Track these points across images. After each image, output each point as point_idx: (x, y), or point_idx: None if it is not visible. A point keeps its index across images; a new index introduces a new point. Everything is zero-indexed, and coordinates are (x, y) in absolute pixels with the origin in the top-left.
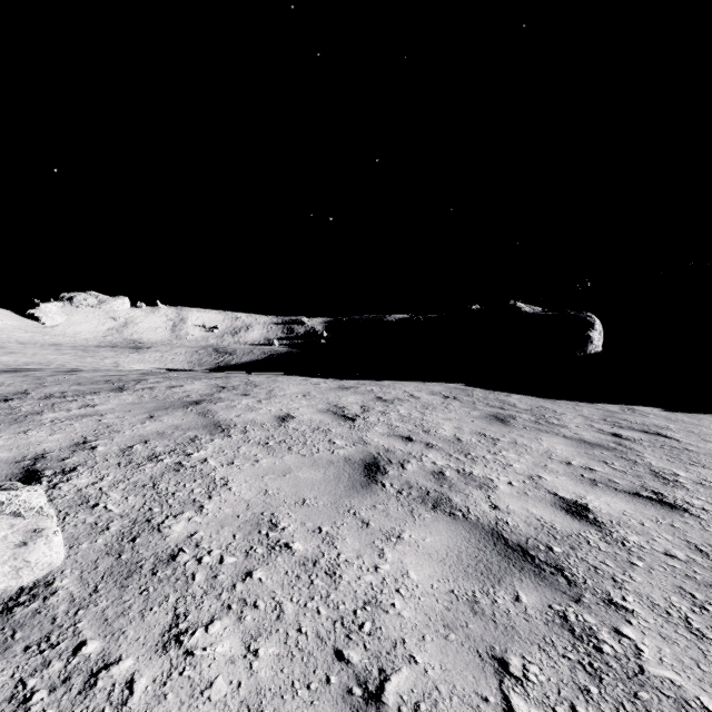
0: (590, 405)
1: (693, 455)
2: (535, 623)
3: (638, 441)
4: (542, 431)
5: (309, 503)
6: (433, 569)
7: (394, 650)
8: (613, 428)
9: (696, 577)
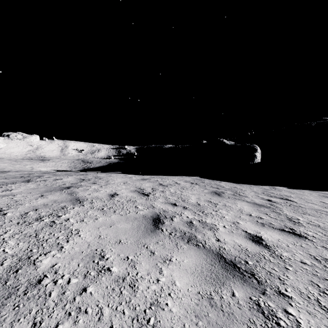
0: (256, 186)
1: (303, 209)
2: (244, 310)
3: (279, 203)
4: (237, 199)
5: (123, 242)
6: (188, 279)
7: None
8: (268, 197)
9: (318, 275)
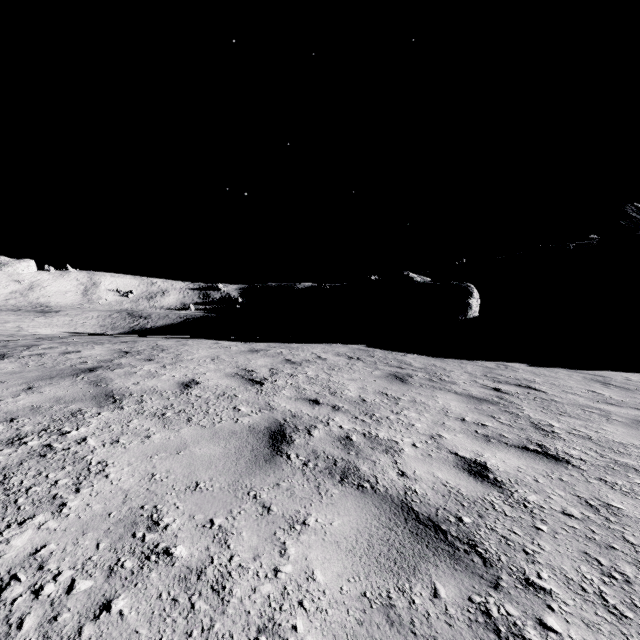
0: (472, 362)
1: (559, 406)
2: (458, 627)
3: (515, 394)
4: (436, 388)
5: (203, 487)
6: (342, 563)
7: None
8: (493, 383)
9: (596, 538)
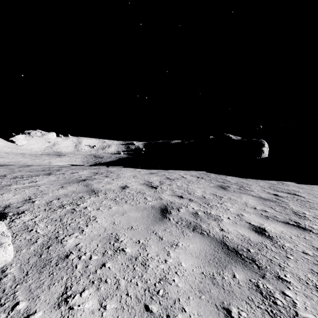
0: (263, 181)
1: (311, 204)
2: (243, 289)
3: (285, 197)
4: (242, 193)
5: (134, 228)
6: (193, 261)
7: (174, 305)
8: (274, 192)
9: None
